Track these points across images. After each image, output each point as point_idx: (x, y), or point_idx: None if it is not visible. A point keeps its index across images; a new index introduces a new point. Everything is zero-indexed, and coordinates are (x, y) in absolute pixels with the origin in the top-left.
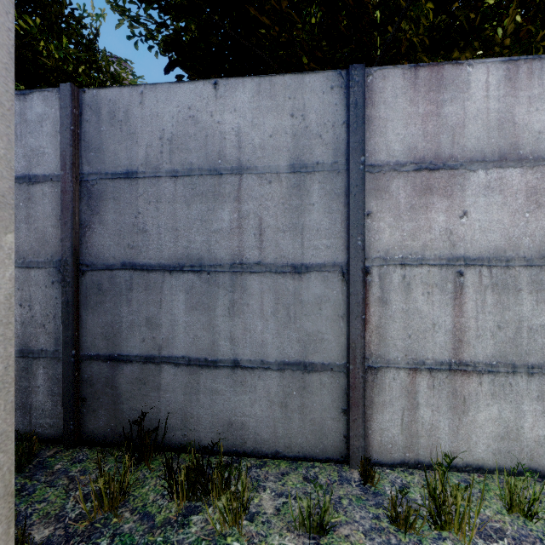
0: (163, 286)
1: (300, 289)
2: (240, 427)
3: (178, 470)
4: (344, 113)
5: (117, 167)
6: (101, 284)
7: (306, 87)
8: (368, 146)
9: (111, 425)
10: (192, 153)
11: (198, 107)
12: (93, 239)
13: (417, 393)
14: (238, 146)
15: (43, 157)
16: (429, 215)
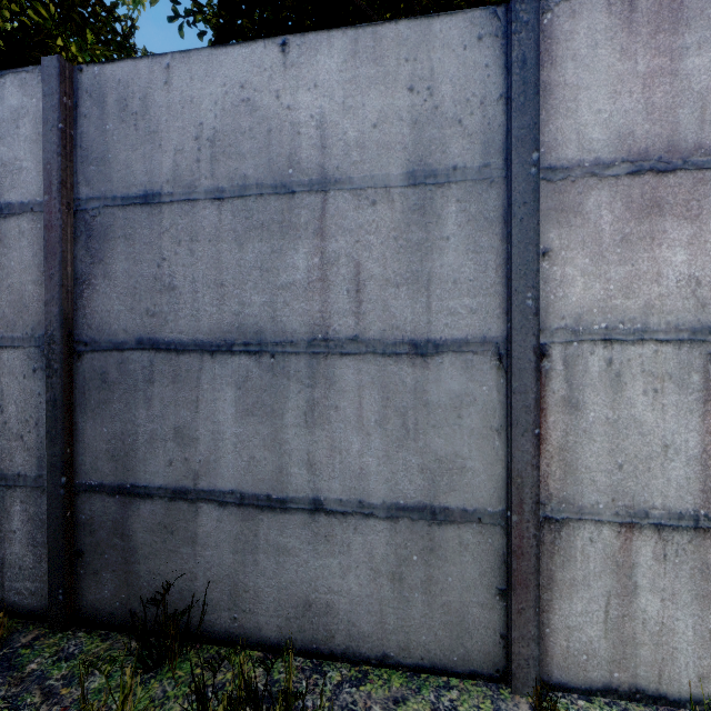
0: (200, 376)
1: (424, 383)
2: (324, 610)
3: (210, 706)
4: (501, 80)
5: (129, 187)
6: (106, 373)
7: (436, 39)
8: (544, 134)
9: (120, 596)
10: (246, 160)
11: (256, 84)
12: (94, 302)
13: (634, 568)
14: (321, 144)
15: (19, 176)
16: (657, 251)
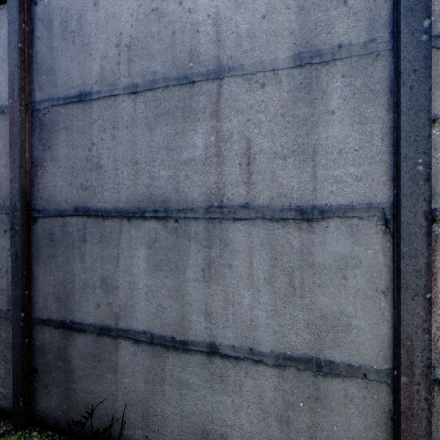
0: (120, 237)
1: (310, 246)
2: None
3: None
4: None
5: (69, 89)
6: (53, 234)
7: None
8: (434, 3)
9: (62, 407)
10: (155, 59)
11: None
12: (44, 179)
13: None
14: (217, 38)
15: None
16: None
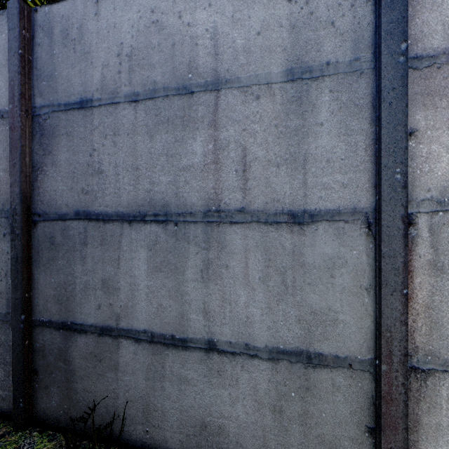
0: (121, 240)
1: (301, 247)
2: (217, 431)
3: None
4: None
5: (70, 96)
6: (53, 237)
7: None
8: (410, 27)
9: (63, 406)
10: (155, 69)
11: (163, 8)
12: (45, 184)
13: None
14: (214, 52)
15: None
16: None
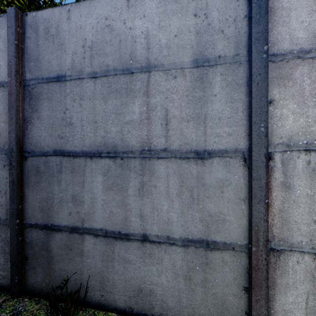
0: (85, 169)
1: (202, 174)
2: (148, 293)
3: None
4: (246, 7)
5: (50, 72)
6: (39, 167)
7: None
8: (270, 36)
9: (45, 281)
10: (108, 57)
11: (113, 17)
12: (32, 131)
13: None
14: (147, 47)
15: None
16: None
